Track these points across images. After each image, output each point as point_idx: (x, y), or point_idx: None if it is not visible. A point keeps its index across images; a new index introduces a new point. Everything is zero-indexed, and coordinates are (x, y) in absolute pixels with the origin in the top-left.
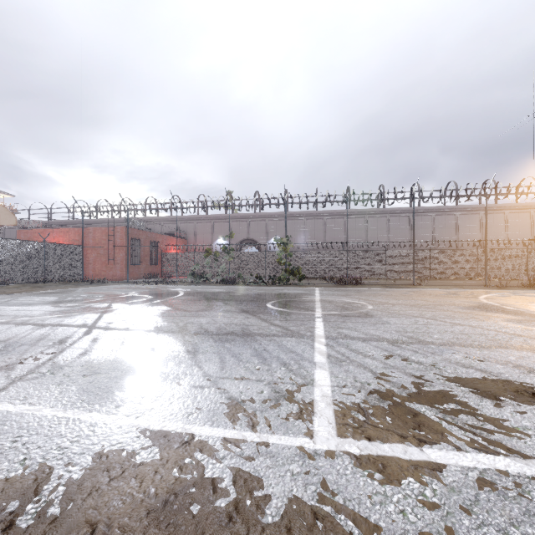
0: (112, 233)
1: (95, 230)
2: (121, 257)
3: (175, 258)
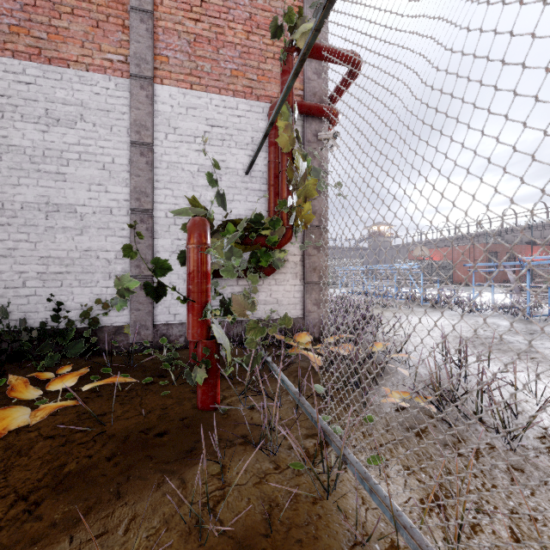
0: (472, 249)
1: (459, 248)
2: (480, 267)
3: (535, 266)
